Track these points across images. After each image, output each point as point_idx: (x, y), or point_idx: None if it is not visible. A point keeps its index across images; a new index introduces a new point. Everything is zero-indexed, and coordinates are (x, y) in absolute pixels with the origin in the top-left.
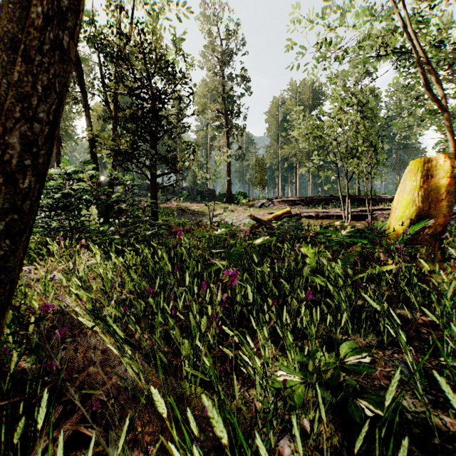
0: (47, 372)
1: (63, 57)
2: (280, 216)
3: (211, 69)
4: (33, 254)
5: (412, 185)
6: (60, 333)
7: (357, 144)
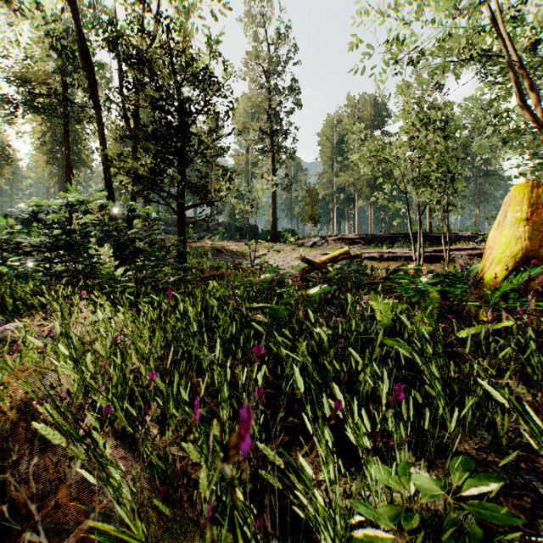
0: None
1: None
2: (336, 258)
3: (253, 81)
4: (23, 307)
5: (515, 217)
6: None
7: (431, 169)
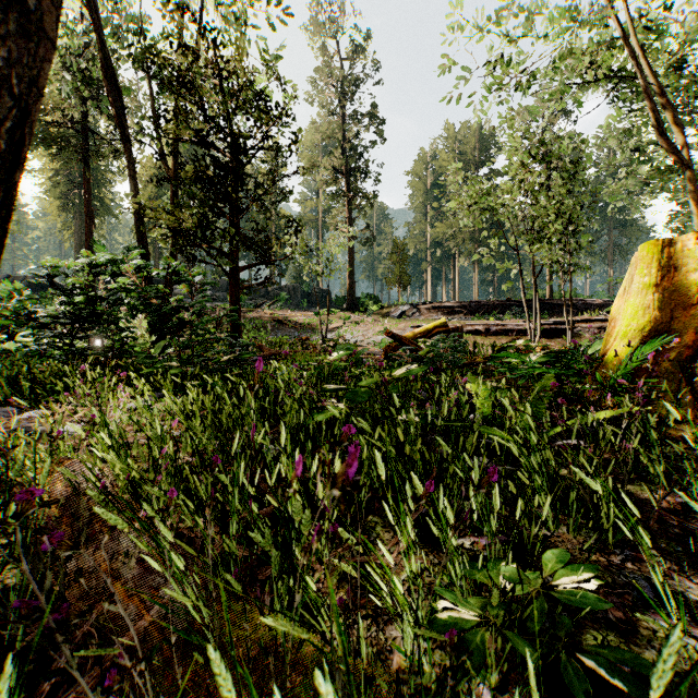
0: (22, 616)
1: (28, 27)
2: (430, 332)
3: (325, 105)
4: (43, 392)
5: (643, 282)
6: (52, 542)
7: (550, 219)
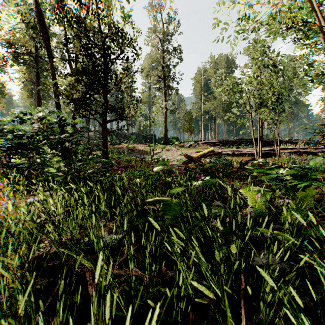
0: None
1: None
2: (206, 154)
3: (153, 46)
4: None
5: None
6: None
7: (268, 96)
